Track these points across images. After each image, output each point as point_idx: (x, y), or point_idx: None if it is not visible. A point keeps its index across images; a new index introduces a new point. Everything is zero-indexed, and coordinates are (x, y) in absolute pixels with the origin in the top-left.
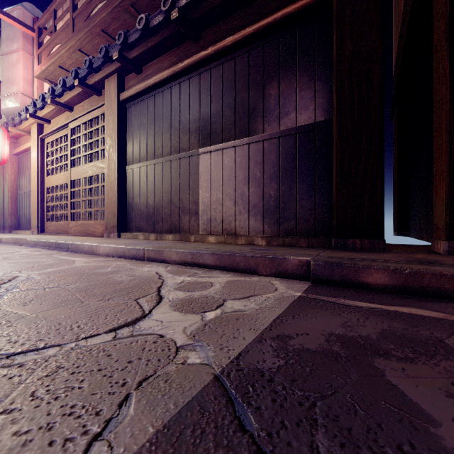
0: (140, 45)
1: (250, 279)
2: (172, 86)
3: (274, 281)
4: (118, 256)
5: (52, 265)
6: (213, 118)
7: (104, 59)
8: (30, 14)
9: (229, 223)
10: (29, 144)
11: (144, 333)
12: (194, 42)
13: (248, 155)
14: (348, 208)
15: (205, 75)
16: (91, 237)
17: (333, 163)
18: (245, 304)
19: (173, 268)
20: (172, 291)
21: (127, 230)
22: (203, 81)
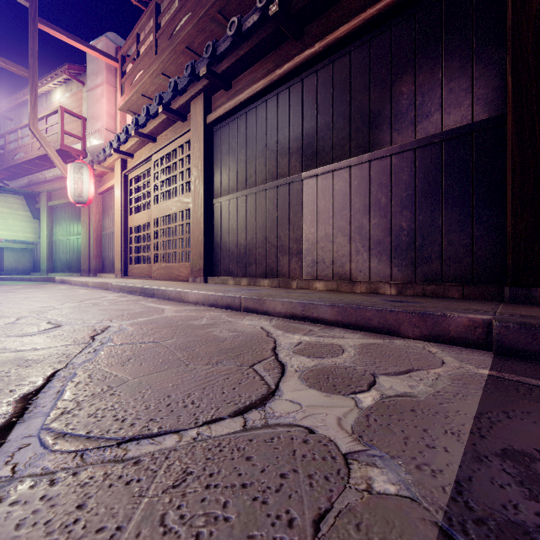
0: (230, 55)
1: (392, 343)
2: (268, 100)
3: (430, 347)
4: (210, 305)
5: (141, 314)
6: (320, 132)
7: (190, 78)
8: (113, 44)
9: (342, 265)
10: (113, 182)
11: (282, 422)
12: (295, 41)
13: (369, 176)
14: (534, 242)
15: (309, 80)
16: (175, 282)
17: (507, 178)
18: (409, 384)
19: (279, 322)
20: (292, 356)
21: (214, 274)
22: (307, 88)
